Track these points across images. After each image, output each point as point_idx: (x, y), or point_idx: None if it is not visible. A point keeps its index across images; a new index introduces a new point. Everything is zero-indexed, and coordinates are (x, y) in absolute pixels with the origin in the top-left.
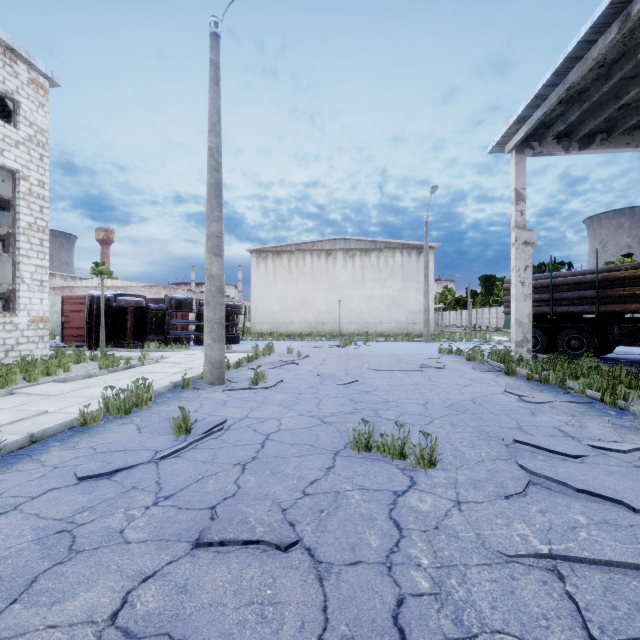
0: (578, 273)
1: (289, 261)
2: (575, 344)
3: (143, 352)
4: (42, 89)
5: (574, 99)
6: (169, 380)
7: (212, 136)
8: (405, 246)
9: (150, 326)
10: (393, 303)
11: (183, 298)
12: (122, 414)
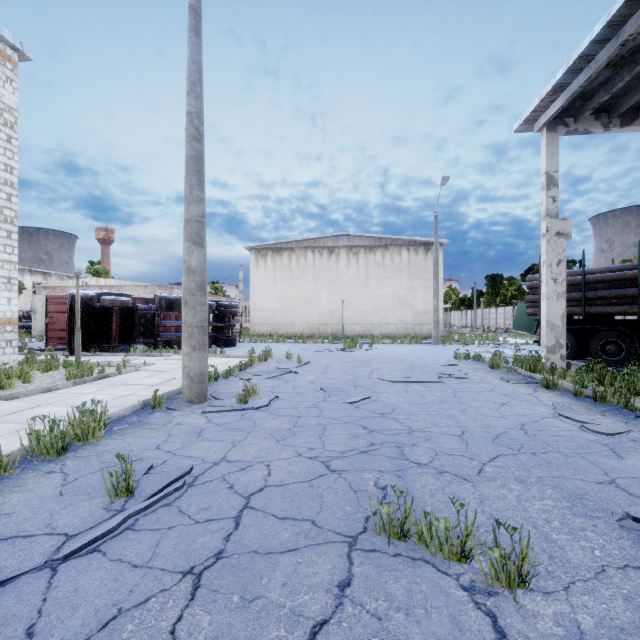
0: (615, 269)
1: (290, 259)
2: (612, 349)
3: (128, 357)
4: (10, 62)
5: (624, 61)
6: (142, 395)
7: (191, 98)
8: (412, 243)
9: (138, 328)
10: (399, 303)
11: (174, 297)
12: (54, 454)
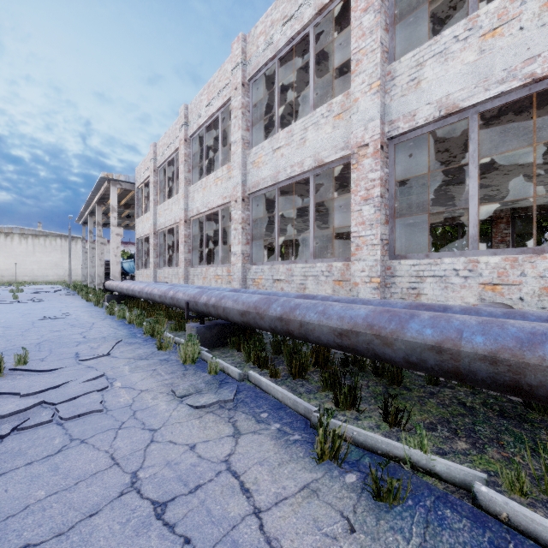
0: (108, 261)
1: None
2: None
3: None
4: None
5: None
6: None
7: None
8: (63, 235)
9: None
10: (55, 265)
11: None
12: None
